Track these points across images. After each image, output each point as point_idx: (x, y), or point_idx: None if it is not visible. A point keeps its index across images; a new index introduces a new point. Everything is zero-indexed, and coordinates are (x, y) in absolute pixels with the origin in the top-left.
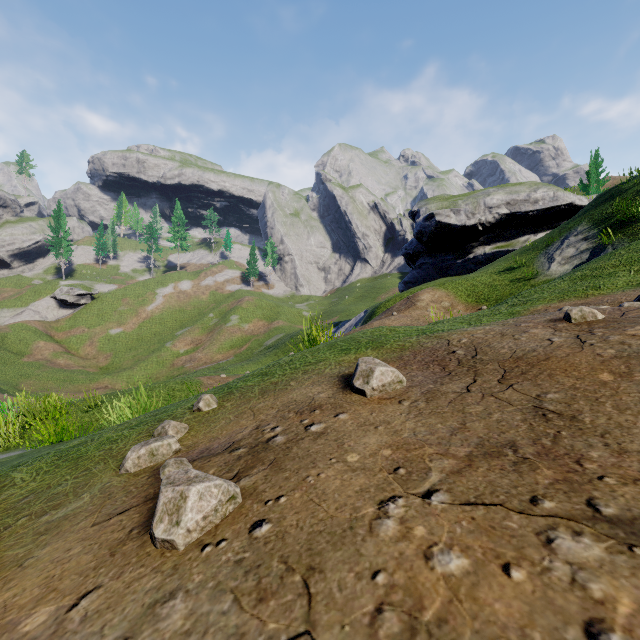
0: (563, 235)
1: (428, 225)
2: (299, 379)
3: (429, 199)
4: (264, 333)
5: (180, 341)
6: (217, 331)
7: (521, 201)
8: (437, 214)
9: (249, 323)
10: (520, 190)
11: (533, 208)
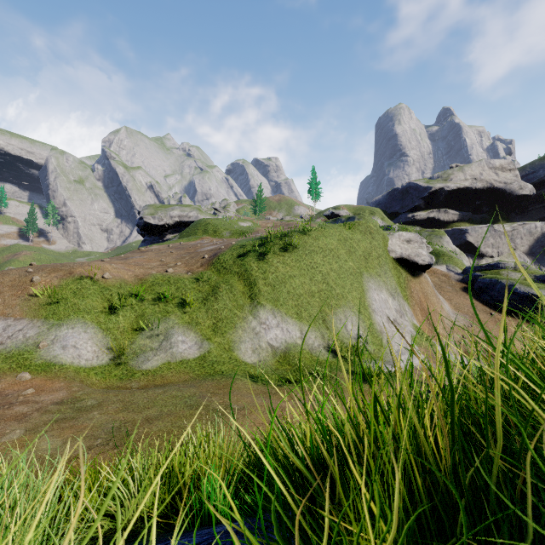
0: (174, 238)
1: (141, 222)
2: None
3: (150, 205)
4: None
5: None
6: None
7: (184, 216)
8: (144, 217)
9: None
10: (186, 210)
11: (188, 220)
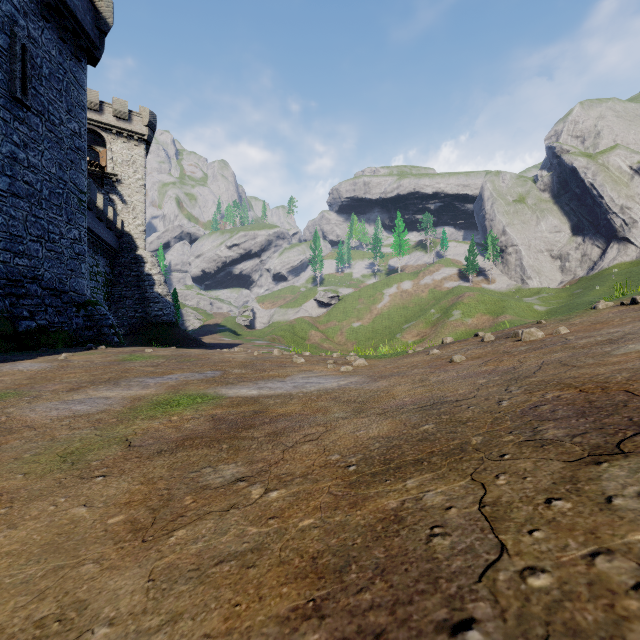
0: None
1: None
2: None
3: None
4: (489, 327)
5: (407, 333)
6: (440, 325)
7: None
8: None
9: (472, 318)
10: None
11: None
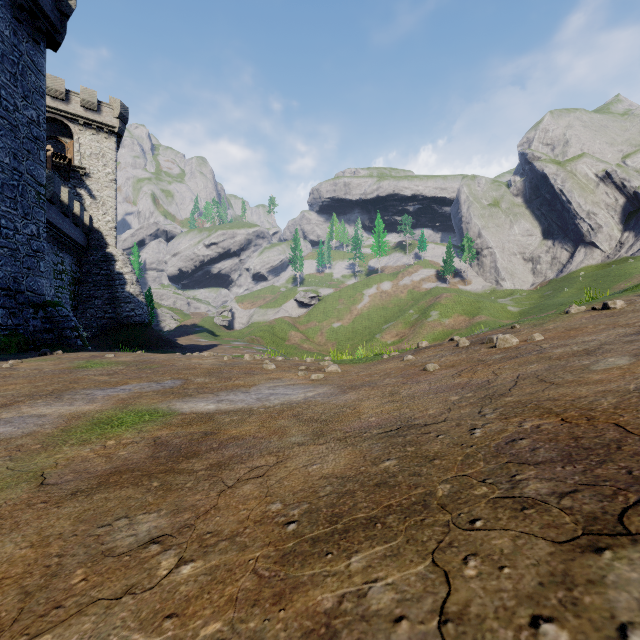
0: None
1: None
2: (616, 298)
3: None
4: (466, 327)
5: (387, 334)
6: (419, 325)
7: None
8: None
9: (449, 318)
10: None
11: None
